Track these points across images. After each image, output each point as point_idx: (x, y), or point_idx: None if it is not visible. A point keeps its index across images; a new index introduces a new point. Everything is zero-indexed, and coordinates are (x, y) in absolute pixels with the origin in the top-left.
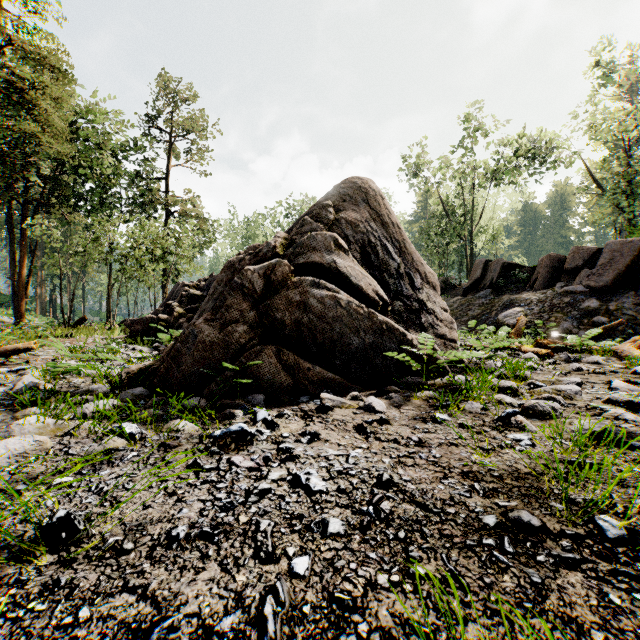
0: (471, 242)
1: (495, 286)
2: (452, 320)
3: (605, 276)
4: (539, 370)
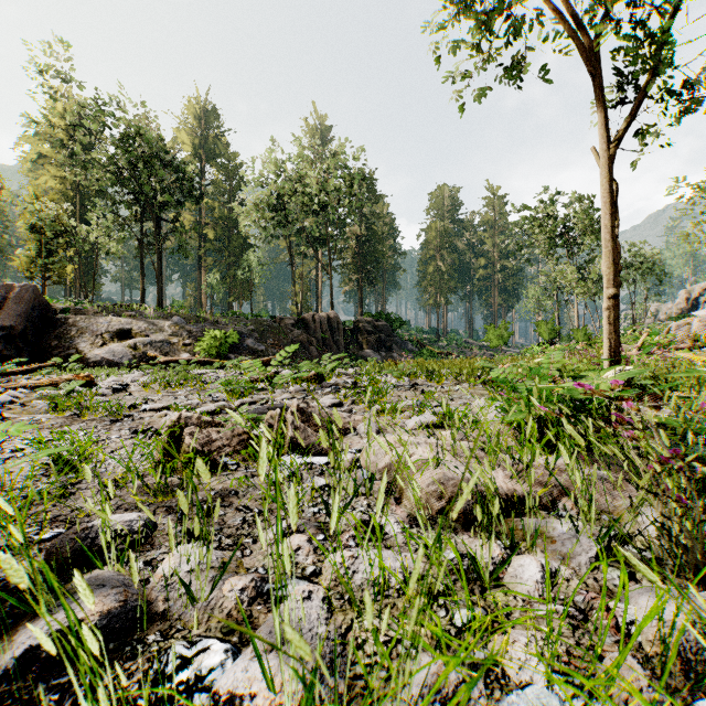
0: None
1: None
2: None
3: None
4: None
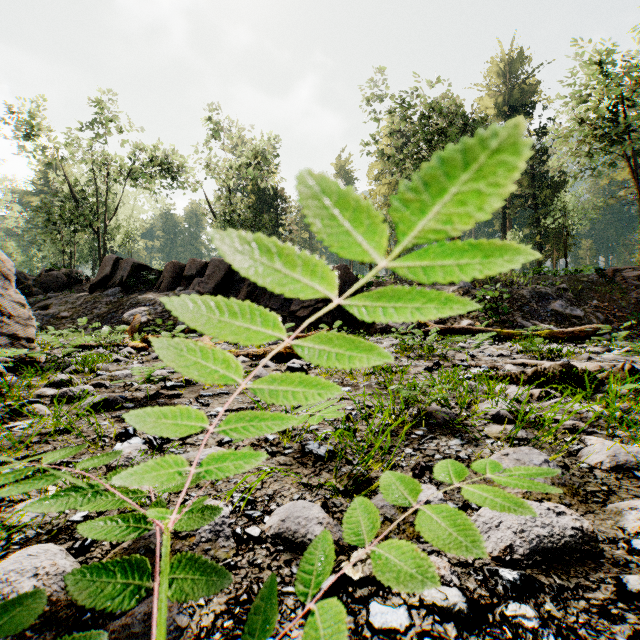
0: (105, 236)
1: (125, 285)
2: (31, 316)
3: (210, 285)
4: (123, 362)
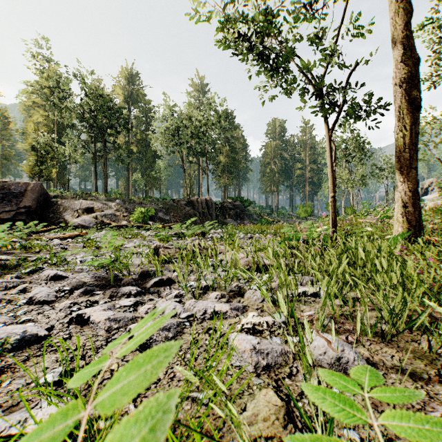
0: None
1: None
2: None
3: None
4: None
